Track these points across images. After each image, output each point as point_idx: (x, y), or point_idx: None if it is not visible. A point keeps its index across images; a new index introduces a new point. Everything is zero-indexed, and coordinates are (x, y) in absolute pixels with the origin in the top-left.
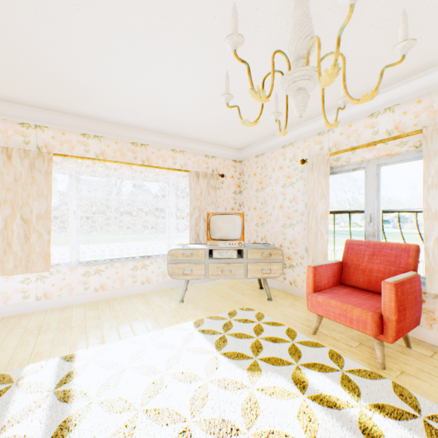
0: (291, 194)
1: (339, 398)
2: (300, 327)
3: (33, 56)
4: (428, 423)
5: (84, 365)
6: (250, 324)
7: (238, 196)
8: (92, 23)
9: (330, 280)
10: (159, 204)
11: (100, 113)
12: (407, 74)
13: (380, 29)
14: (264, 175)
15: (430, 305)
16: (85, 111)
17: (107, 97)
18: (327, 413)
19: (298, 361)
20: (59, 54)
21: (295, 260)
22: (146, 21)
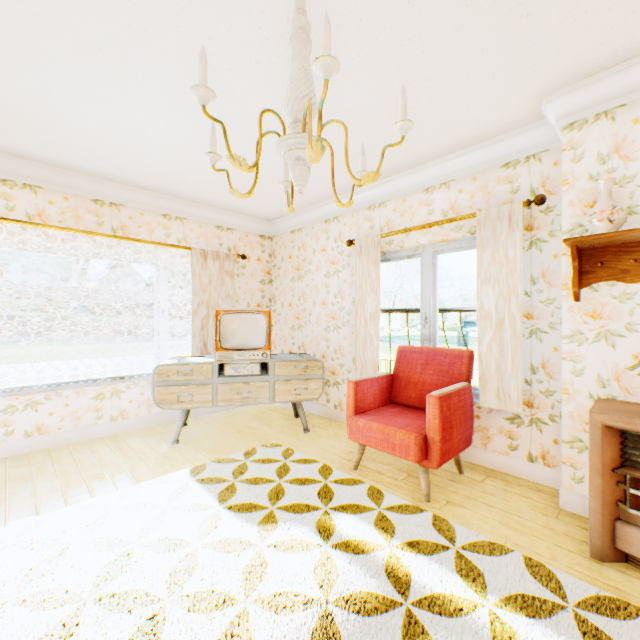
0: (337, 286)
1: (369, 542)
2: (339, 462)
3: None
4: (461, 554)
5: None
6: (273, 465)
7: (268, 286)
8: (9, 13)
9: (378, 399)
10: (141, 298)
11: (35, 150)
12: (461, 145)
13: (422, 89)
14: (302, 259)
15: (485, 421)
16: (6, 143)
17: (46, 126)
18: (352, 561)
19: (328, 504)
20: None
21: (341, 375)
22: (104, 26)
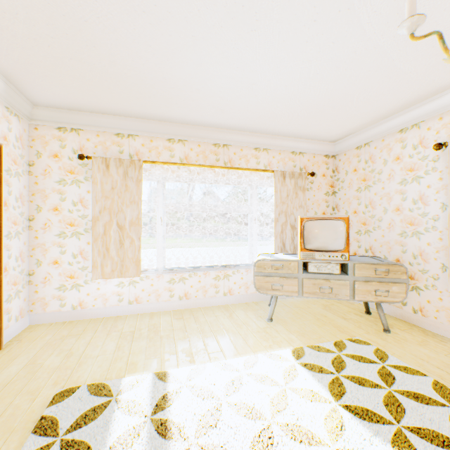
0: (416, 192)
1: None
2: None
3: (129, 58)
4: None
5: (177, 389)
6: (369, 365)
7: (330, 197)
8: None
9: None
10: (241, 209)
11: (185, 115)
12: None
13: None
14: (369, 170)
15: None
16: (171, 114)
17: (194, 95)
18: None
19: None
20: (151, 50)
21: (422, 281)
22: None
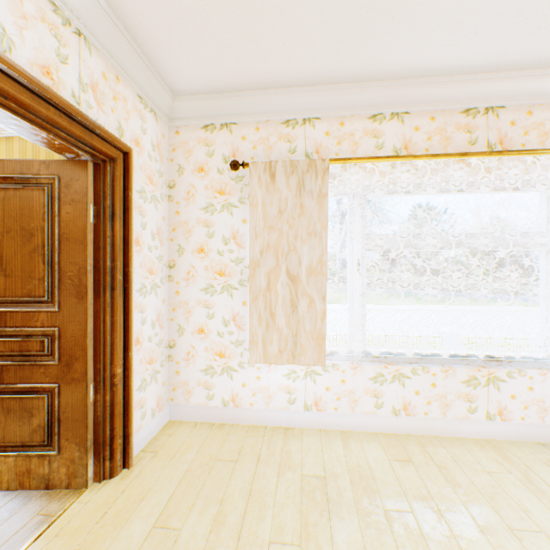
0: None
1: None
2: None
3: None
4: None
5: None
6: None
7: None
8: None
9: None
10: (524, 241)
11: (416, 52)
12: None
13: None
14: None
15: None
16: (387, 57)
17: None
18: None
19: None
20: None
21: None
22: None
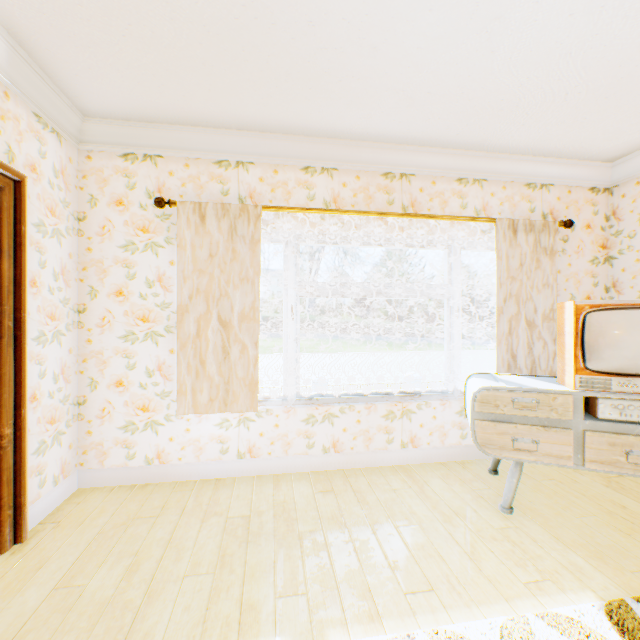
0: None
1: None
2: None
3: None
4: None
5: None
6: None
7: (601, 268)
8: None
9: None
10: (431, 292)
11: (337, 118)
12: None
13: None
14: None
15: None
16: (312, 118)
17: (362, 63)
18: None
19: None
20: None
21: None
22: None
